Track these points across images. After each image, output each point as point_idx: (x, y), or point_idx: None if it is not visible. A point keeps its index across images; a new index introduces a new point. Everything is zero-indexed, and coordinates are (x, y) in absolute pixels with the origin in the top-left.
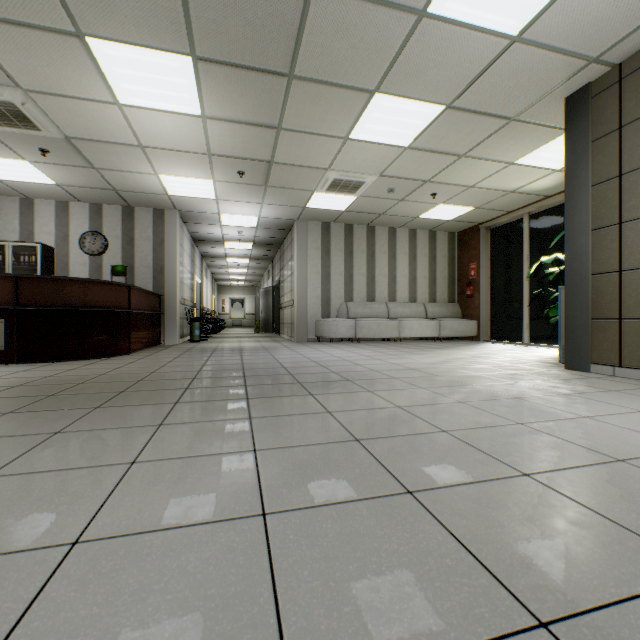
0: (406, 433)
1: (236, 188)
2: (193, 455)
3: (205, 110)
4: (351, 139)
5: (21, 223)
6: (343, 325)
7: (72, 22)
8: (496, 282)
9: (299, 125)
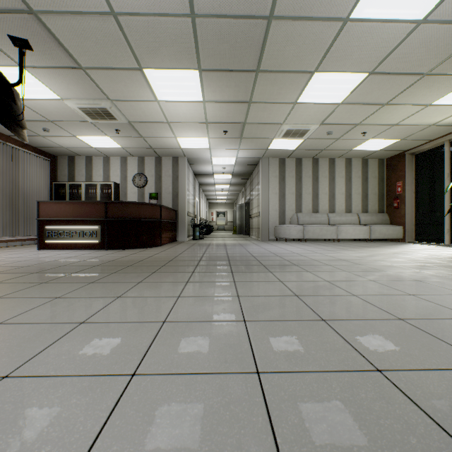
0: (328, 294)
1: (222, 141)
2: (206, 296)
3: (205, 98)
4: (298, 103)
5: (103, 171)
6: (294, 229)
7: (137, 63)
8: (420, 196)
9: (263, 99)
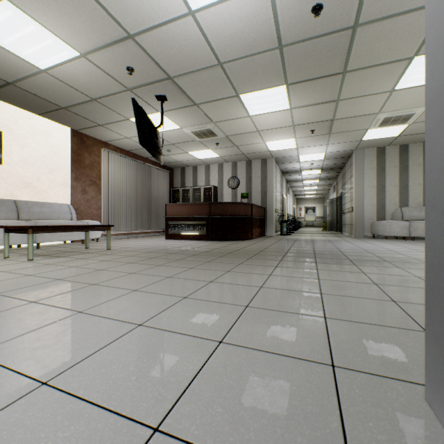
0: (411, 286)
1: (309, 139)
2: (292, 276)
3: (291, 105)
4: (396, 90)
5: (205, 177)
6: (396, 226)
7: (235, 92)
8: None
9: (352, 94)
